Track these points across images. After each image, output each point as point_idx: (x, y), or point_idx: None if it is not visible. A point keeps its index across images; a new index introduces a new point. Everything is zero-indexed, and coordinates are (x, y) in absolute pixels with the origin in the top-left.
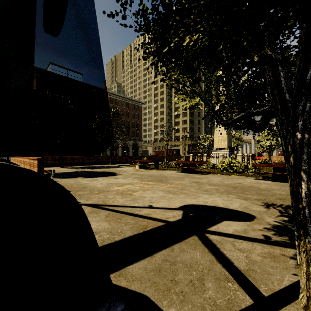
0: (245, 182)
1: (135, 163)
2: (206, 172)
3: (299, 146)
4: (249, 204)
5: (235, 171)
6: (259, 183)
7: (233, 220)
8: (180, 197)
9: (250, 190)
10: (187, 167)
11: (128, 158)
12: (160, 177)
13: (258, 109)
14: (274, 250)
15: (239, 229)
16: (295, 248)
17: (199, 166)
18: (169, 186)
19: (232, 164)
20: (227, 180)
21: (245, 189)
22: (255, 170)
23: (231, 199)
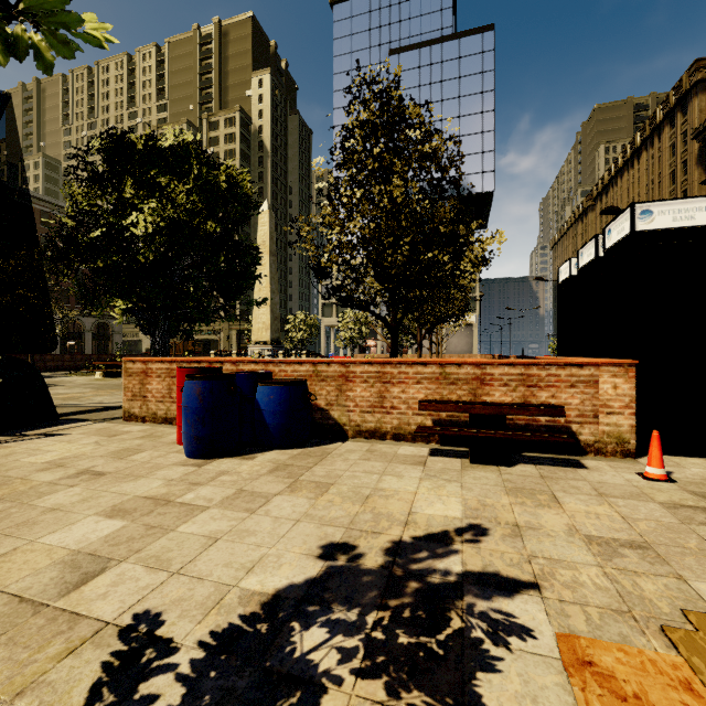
0: None
1: (96, 368)
2: None
3: (151, 350)
4: None
5: None
6: None
7: None
8: None
9: None
10: None
11: (80, 359)
12: None
13: None
14: None
15: None
16: None
17: None
18: None
19: None
20: None
21: None
22: None
23: None
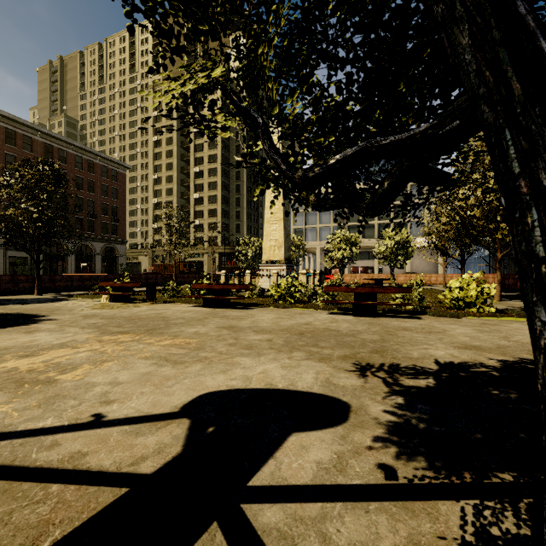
0: (315, 321)
1: (102, 289)
2: (250, 304)
3: None
4: (331, 373)
5: (298, 300)
6: (336, 321)
7: (309, 429)
8: (189, 373)
9: (326, 337)
10: (215, 296)
11: (88, 279)
12: (155, 320)
13: (397, 134)
14: (418, 520)
15: (328, 458)
16: (452, 496)
17: (238, 293)
18: (169, 344)
19: (293, 288)
20: (287, 319)
21: (318, 336)
22: (326, 297)
23: (297, 364)
